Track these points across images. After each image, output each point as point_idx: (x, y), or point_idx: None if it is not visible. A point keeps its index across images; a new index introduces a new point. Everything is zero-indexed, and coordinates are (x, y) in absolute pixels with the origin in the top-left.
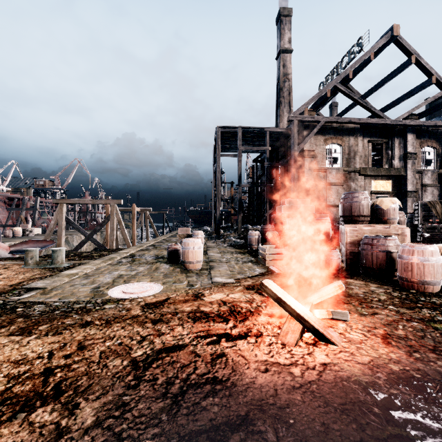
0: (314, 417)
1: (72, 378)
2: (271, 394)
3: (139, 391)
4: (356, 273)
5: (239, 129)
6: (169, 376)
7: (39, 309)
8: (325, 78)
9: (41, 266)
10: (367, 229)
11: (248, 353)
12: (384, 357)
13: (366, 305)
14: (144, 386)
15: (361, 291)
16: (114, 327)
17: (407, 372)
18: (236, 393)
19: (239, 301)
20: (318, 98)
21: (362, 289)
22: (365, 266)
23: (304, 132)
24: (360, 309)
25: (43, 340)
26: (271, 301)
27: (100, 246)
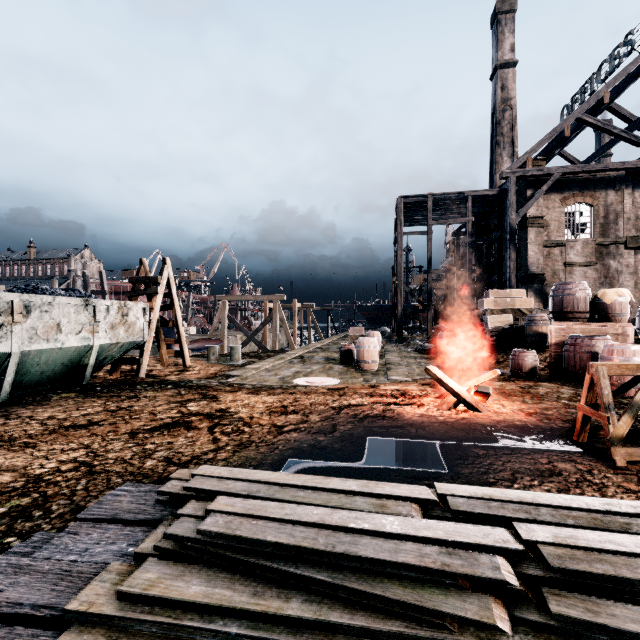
0: (442, 429)
1: (299, 409)
2: (419, 422)
3: (340, 415)
4: (558, 379)
5: (428, 197)
6: (356, 413)
7: (249, 386)
8: (571, 99)
9: (222, 363)
10: (577, 328)
11: (410, 410)
12: (516, 419)
13: (537, 399)
14: (342, 414)
15: (546, 390)
16: (311, 395)
17: (525, 425)
18: (397, 420)
19: (411, 390)
20: (550, 140)
21: (549, 390)
22: (567, 369)
23: (527, 192)
24: (528, 400)
25: (270, 397)
26: (441, 391)
27: (262, 348)
